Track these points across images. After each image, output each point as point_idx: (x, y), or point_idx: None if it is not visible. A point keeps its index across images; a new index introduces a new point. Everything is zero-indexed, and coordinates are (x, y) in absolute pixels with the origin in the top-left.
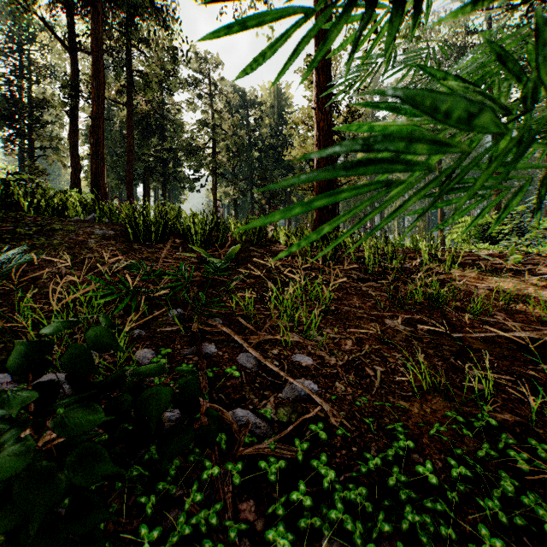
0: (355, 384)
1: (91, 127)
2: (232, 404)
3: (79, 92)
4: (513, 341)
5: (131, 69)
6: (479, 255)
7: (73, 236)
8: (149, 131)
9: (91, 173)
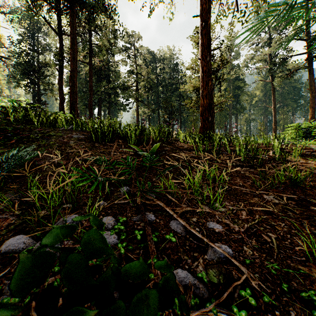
0: (258, 248)
1: (70, 77)
2: (173, 264)
3: (63, 57)
4: None
5: (91, 43)
6: (310, 148)
7: (61, 139)
8: (101, 78)
9: (70, 102)
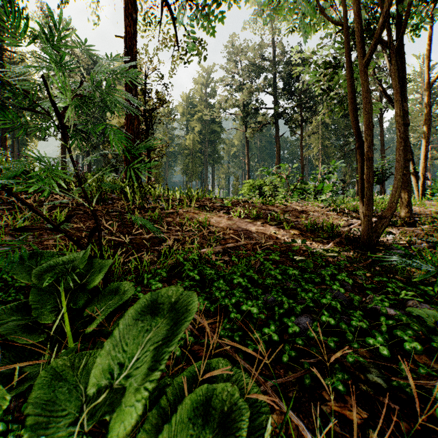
0: None
1: None
2: None
3: None
4: (161, 239)
5: None
6: (221, 202)
7: None
8: None
9: None
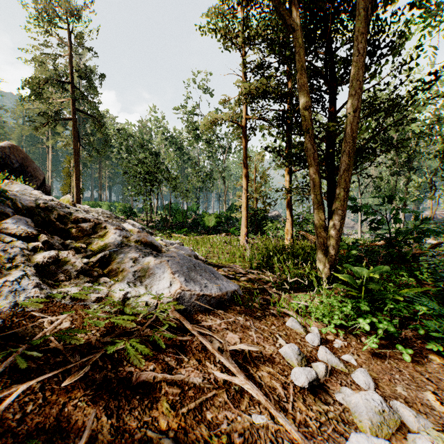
0: None
1: None
2: None
3: None
4: None
5: None
6: None
7: None
8: None
9: None
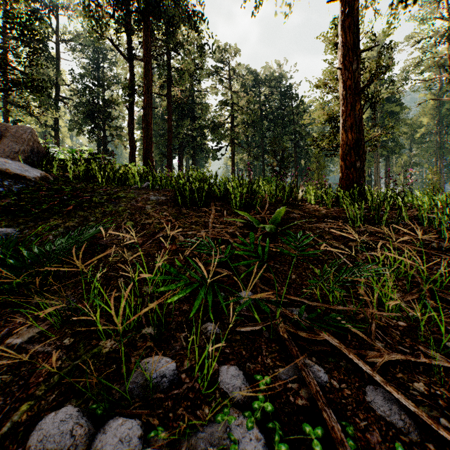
0: None
1: (143, 115)
2: None
3: (134, 91)
4: None
5: (170, 67)
6: None
7: (134, 202)
8: (182, 114)
9: (143, 151)
